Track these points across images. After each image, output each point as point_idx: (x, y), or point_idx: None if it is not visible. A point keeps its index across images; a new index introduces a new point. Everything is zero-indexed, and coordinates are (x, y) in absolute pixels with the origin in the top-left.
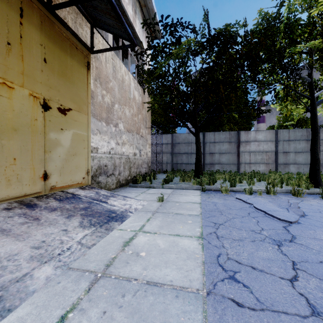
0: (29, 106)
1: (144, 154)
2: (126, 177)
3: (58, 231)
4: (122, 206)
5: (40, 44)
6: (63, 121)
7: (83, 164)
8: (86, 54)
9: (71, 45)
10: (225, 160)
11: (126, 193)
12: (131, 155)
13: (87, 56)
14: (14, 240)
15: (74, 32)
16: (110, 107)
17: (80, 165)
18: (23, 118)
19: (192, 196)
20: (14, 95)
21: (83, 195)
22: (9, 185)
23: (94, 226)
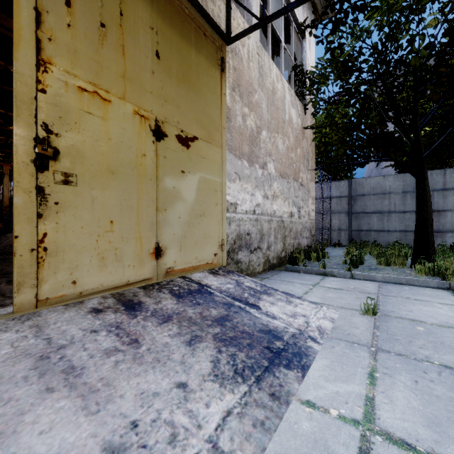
0: (133, 133)
1: (305, 214)
2: (279, 253)
3: (168, 387)
4: (289, 318)
5: (149, 26)
6: (184, 158)
7: (214, 231)
8: (218, 45)
9: (197, 30)
10: None
11: (285, 284)
12: (286, 216)
13: (221, 48)
14: (78, 408)
15: (201, 6)
16: (255, 136)
17: (210, 232)
18: (125, 153)
19: (441, 307)
20: (111, 113)
21: (216, 287)
22: (103, 266)
23: (243, 380)
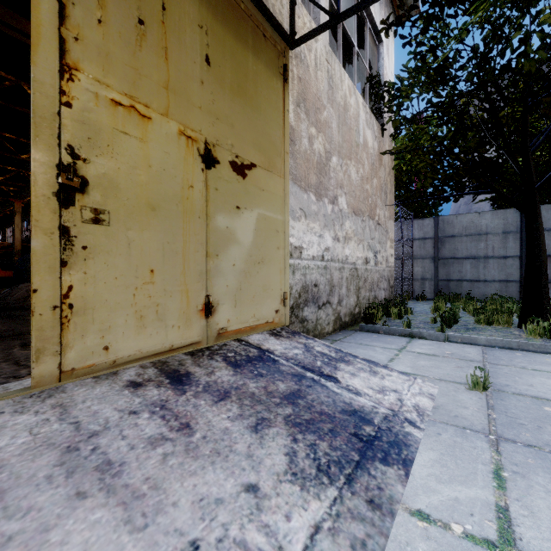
0: (178, 158)
1: (382, 260)
2: (352, 308)
3: (234, 491)
4: (377, 395)
5: (198, 24)
6: (240, 190)
7: (275, 282)
8: (280, 49)
9: (255, 30)
10: None
11: (362, 348)
12: (360, 262)
13: (283, 53)
14: (119, 522)
15: None
16: (324, 163)
17: (270, 283)
18: (168, 184)
19: None
20: (152, 133)
21: (280, 353)
22: (141, 328)
23: (330, 481)
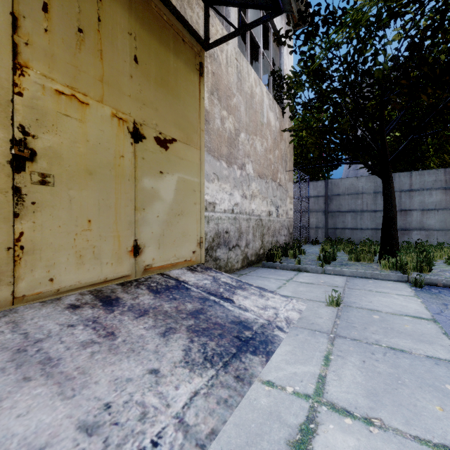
0: (111, 135)
1: (283, 213)
2: (257, 250)
3: (141, 373)
4: (260, 311)
5: (128, 32)
6: (163, 159)
7: (192, 230)
8: (197, 50)
9: (176, 36)
10: (435, 223)
11: (261, 279)
12: (264, 214)
13: (199, 54)
14: (54, 394)
15: (179, 13)
16: (233, 138)
17: (189, 231)
18: (103, 154)
19: (397, 297)
20: (89, 115)
21: (193, 283)
22: (81, 264)
23: (211, 366)
